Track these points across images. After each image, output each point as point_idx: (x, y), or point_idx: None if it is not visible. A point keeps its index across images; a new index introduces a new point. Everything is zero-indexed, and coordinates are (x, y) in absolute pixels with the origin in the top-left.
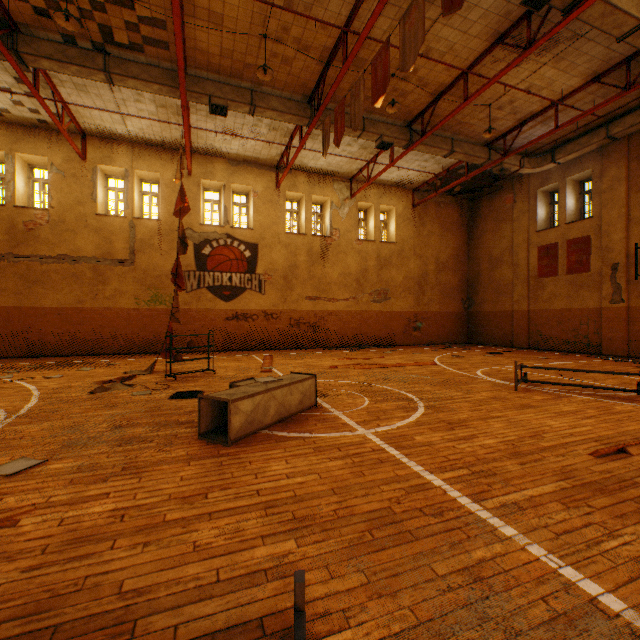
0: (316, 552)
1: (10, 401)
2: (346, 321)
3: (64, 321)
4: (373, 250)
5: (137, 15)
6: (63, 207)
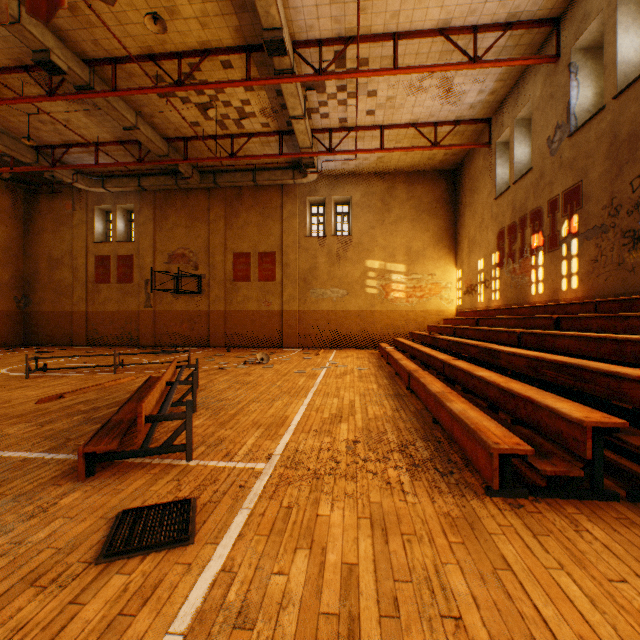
0: None
1: None
2: None
3: None
4: None
5: None
6: None
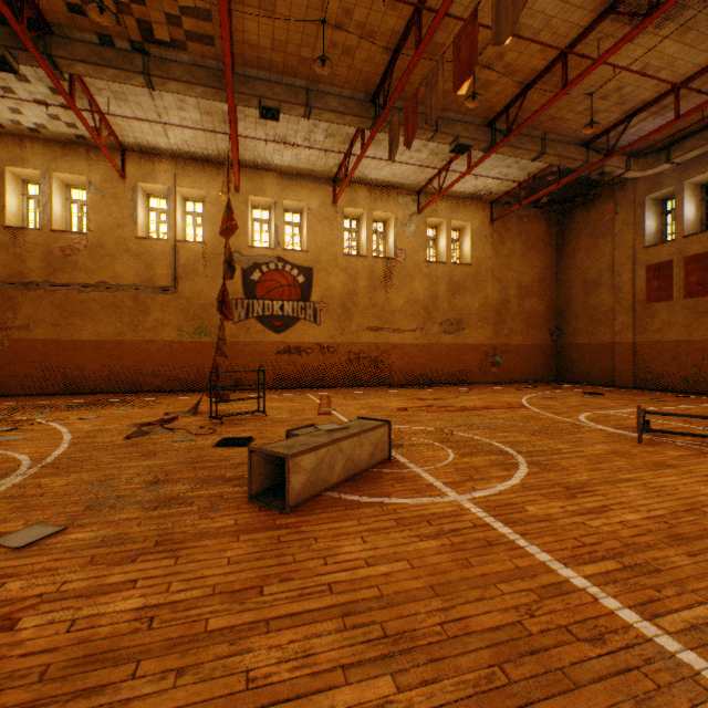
0: (426, 703)
1: (38, 446)
2: (413, 355)
3: (103, 355)
4: (444, 273)
5: (179, 5)
6: (102, 230)
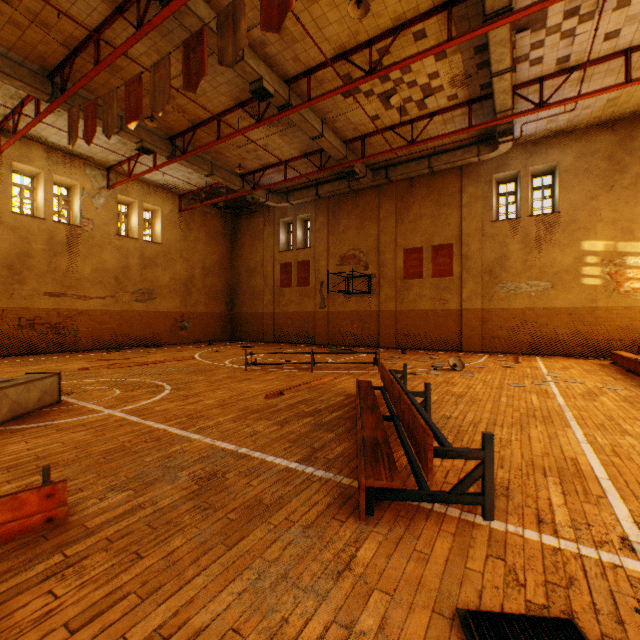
0: (60, 475)
1: None
2: (103, 321)
3: None
4: (136, 248)
5: None
6: None
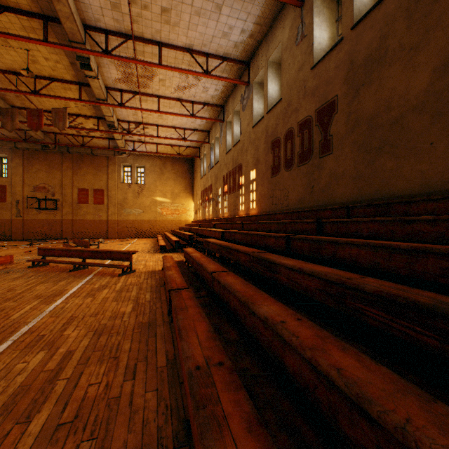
0: None
1: None
2: None
3: None
4: None
5: None
6: None
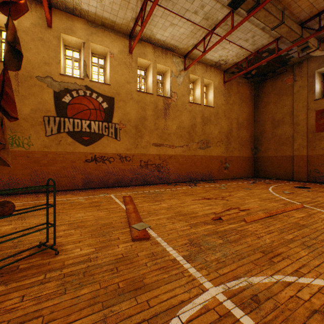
0: None
1: None
2: (181, 163)
3: None
4: (199, 111)
5: None
6: None
